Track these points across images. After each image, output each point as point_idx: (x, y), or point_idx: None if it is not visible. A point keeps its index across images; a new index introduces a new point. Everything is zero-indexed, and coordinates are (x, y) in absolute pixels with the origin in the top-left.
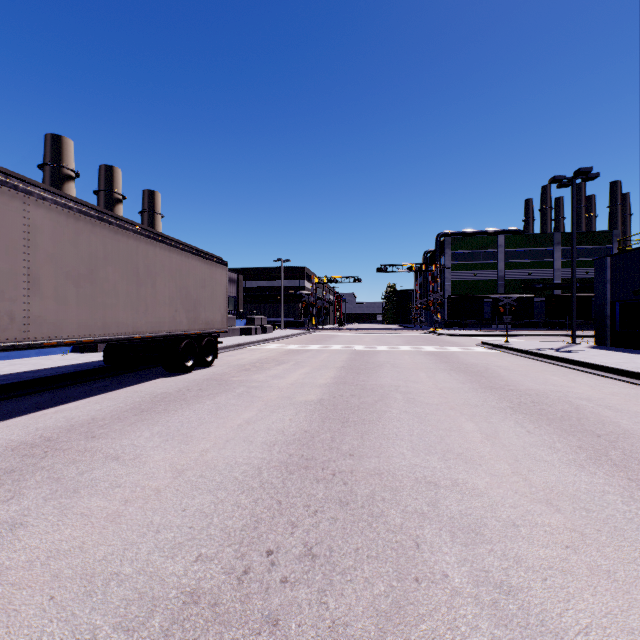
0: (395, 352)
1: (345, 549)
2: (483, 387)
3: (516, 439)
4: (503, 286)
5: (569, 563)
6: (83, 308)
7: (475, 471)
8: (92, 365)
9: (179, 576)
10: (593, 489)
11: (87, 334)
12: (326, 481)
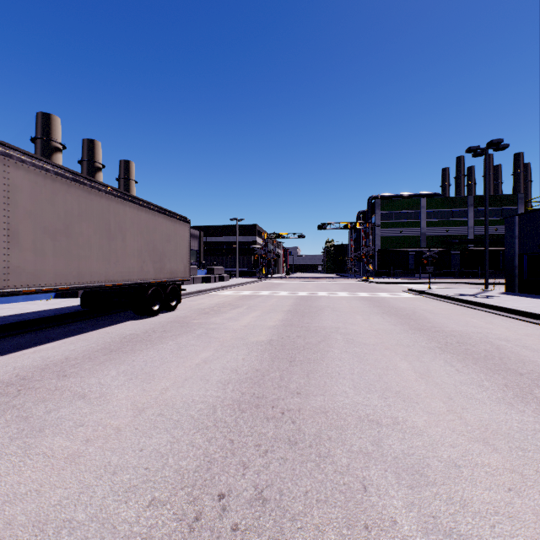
0: (334, 297)
1: (295, 492)
2: (413, 329)
3: (447, 377)
4: (425, 241)
5: (514, 508)
6: (59, 259)
7: (413, 409)
8: (71, 309)
9: (131, 523)
10: (525, 427)
11: (63, 282)
12: (276, 419)
